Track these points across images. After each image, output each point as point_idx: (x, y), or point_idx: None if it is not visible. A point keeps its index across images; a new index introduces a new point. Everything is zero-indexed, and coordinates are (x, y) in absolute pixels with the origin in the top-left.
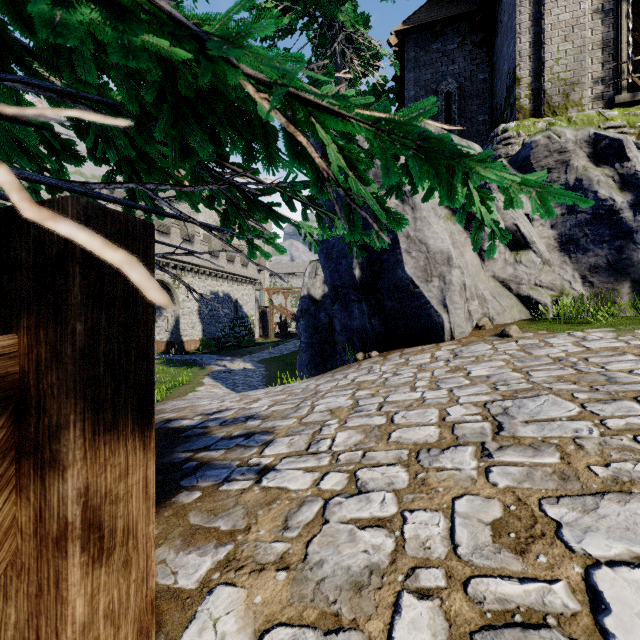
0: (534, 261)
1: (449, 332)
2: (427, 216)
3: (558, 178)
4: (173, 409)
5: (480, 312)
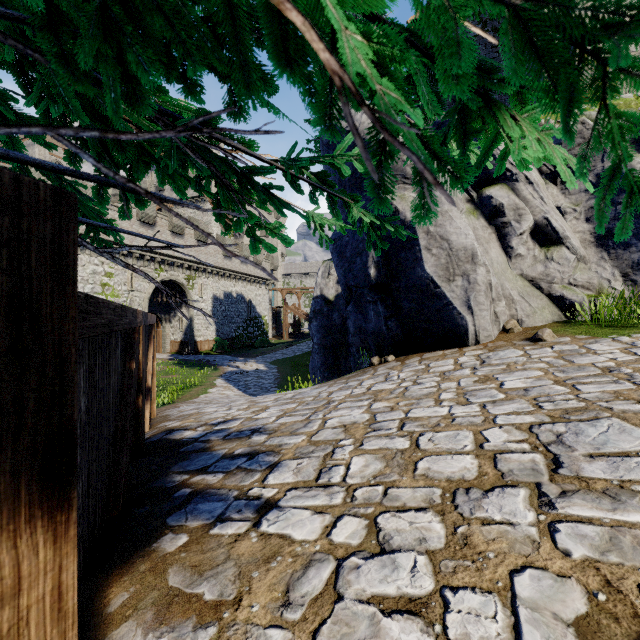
0: (568, 258)
1: (474, 336)
2: (449, 210)
3: (594, 167)
4: (178, 416)
5: (507, 314)
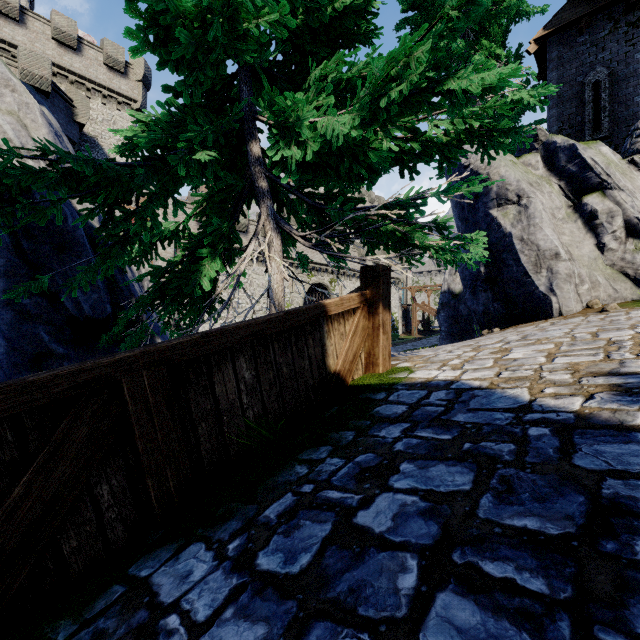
0: None
1: (556, 310)
2: (539, 222)
3: None
4: None
5: (592, 295)
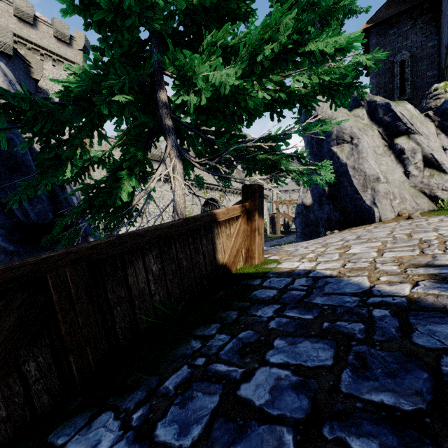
0: (442, 175)
1: (377, 218)
2: (366, 156)
3: None
4: None
5: (402, 207)
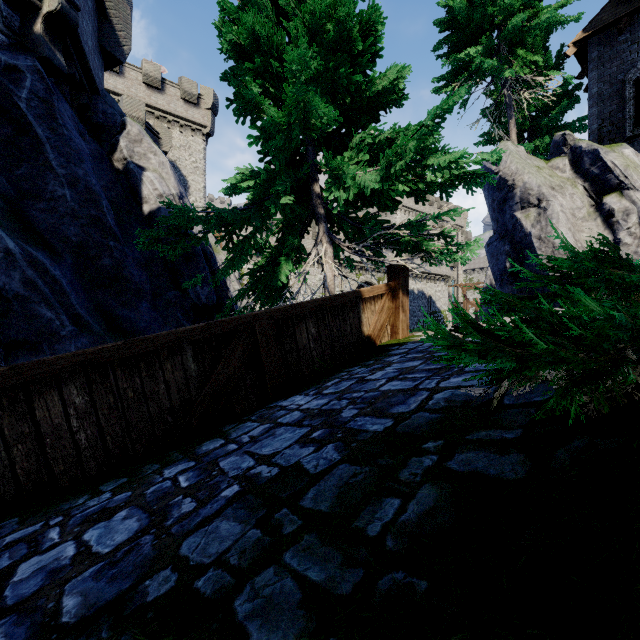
0: None
1: None
2: (556, 223)
3: None
4: None
5: None
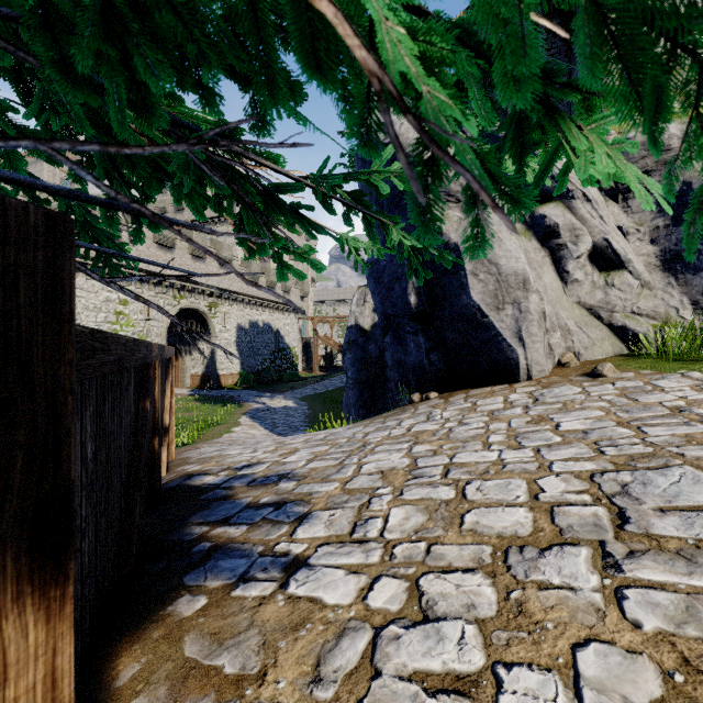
0: (630, 284)
1: (525, 370)
2: (498, 231)
3: (659, 182)
4: (198, 459)
5: (563, 346)
